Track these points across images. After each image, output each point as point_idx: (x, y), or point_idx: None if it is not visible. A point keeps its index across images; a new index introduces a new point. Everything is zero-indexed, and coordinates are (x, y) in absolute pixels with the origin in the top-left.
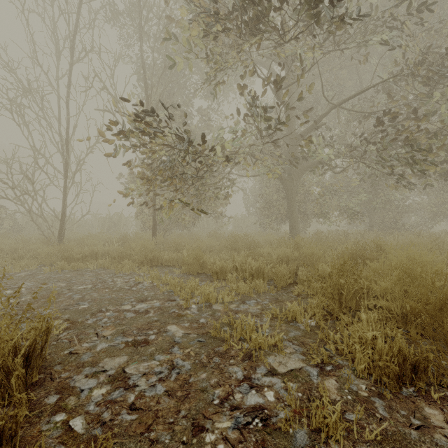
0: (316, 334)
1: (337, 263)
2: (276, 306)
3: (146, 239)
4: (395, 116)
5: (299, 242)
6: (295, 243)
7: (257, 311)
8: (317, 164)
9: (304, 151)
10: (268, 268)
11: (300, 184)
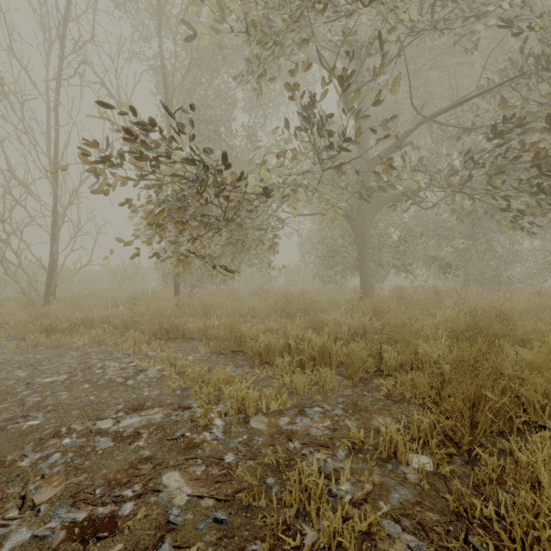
0: (441, 499)
1: (465, 354)
2: (355, 420)
3: (161, 301)
4: (517, 124)
5: (381, 306)
6: (373, 307)
7: (326, 432)
8: (398, 197)
9: (381, 178)
10: (337, 347)
11: (374, 224)
